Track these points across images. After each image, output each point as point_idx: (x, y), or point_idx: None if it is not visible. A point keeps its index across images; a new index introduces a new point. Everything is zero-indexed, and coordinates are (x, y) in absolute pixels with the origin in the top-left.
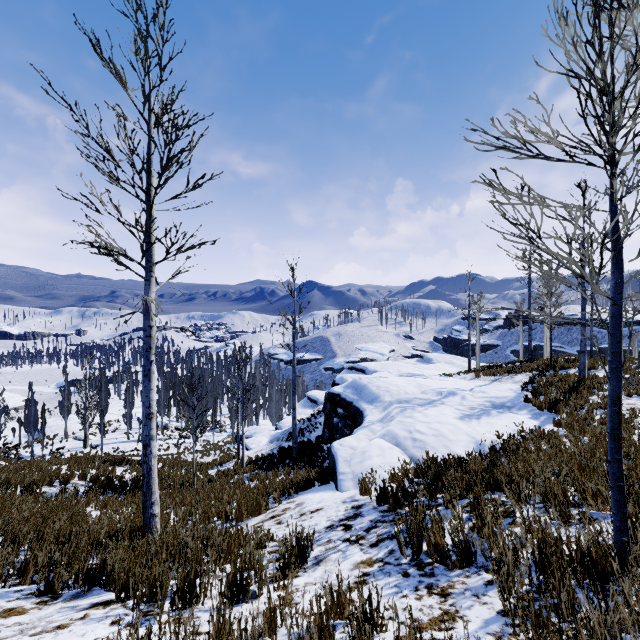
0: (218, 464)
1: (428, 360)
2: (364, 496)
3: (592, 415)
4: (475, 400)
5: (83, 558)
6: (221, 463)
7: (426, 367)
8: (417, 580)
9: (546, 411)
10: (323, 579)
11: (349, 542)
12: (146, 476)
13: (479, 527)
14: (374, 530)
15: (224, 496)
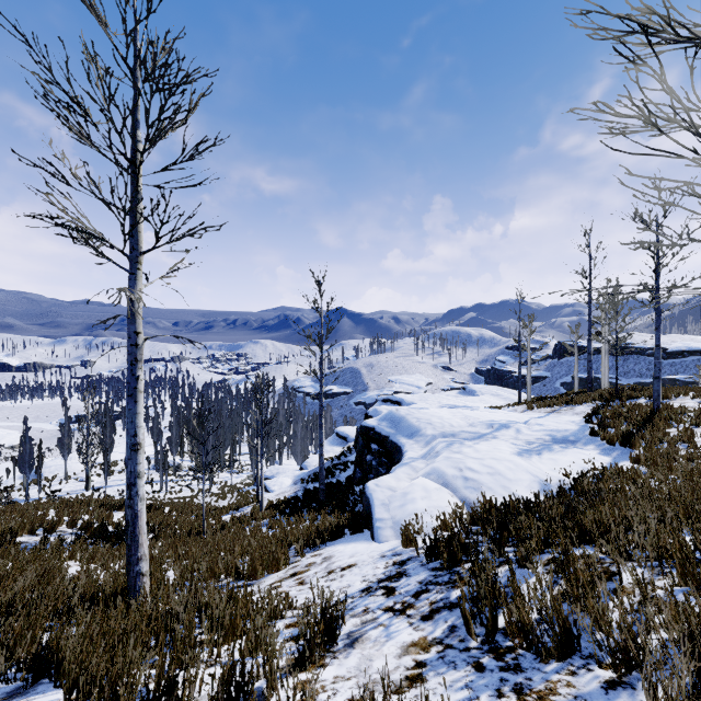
0: (234, 508)
1: (471, 392)
2: (408, 549)
3: (676, 450)
4: (532, 433)
5: (35, 635)
6: (237, 507)
7: (469, 399)
8: (497, 677)
9: (618, 446)
10: (360, 671)
11: (393, 612)
12: (131, 524)
13: (575, 595)
14: (425, 595)
15: (236, 547)
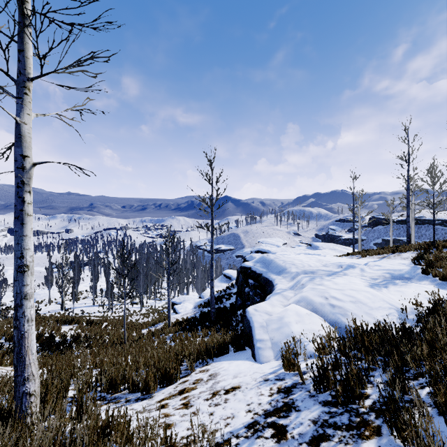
0: (151, 324)
1: (315, 247)
2: (290, 372)
3: None
4: (374, 272)
5: None
6: (154, 324)
7: (315, 252)
8: None
9: None
10: None
11: None
12: (16, 345)
13: None
14: (325, 445)
15: (140, 359)
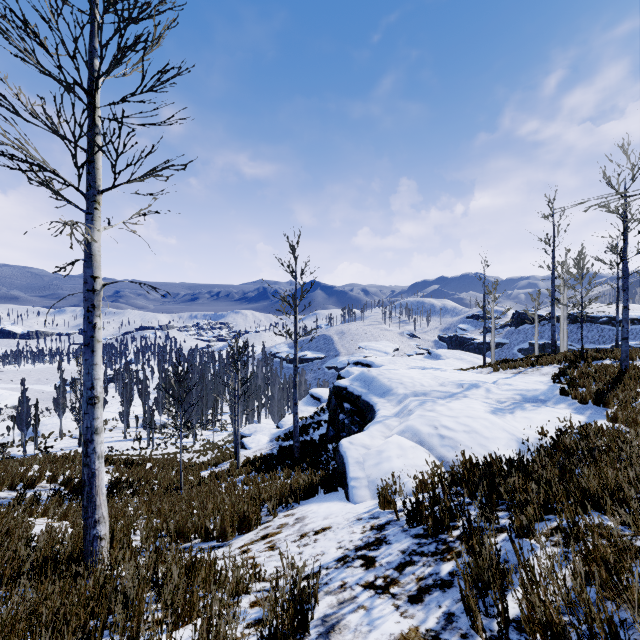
0: (213, 465)
1: (436, 356)
2: (386, 511)
3: None
4: (502, 393)
5: None
6: (216, 463)
7: (435, 363)
8: None
9: (590, 405)
10: None
11: (374, 590)
12: (87, 484)
13: (603, 580)
14: (410, 569)
15: (208, 505)
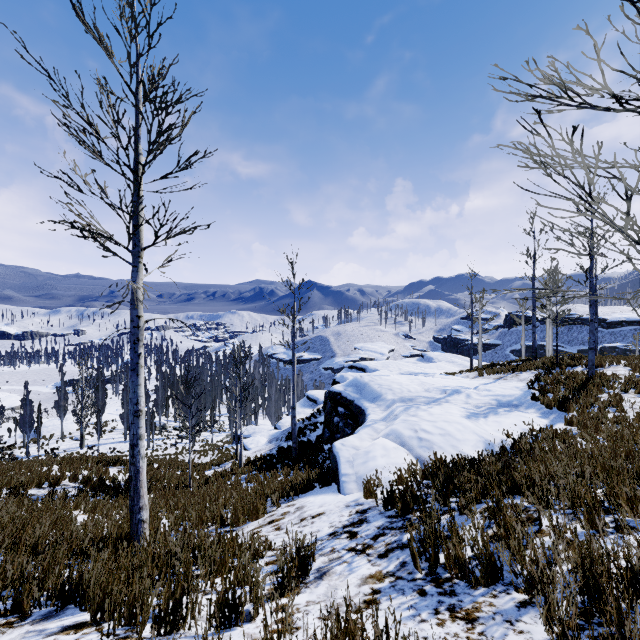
0: (216, 465)
1: (429, 359)
2: (369, 499)
3: (605, 413)
4: (481, 398)
5: (59, 571)
6: (219, 463)
7: (427, 366)
8: (436, 600)
9: (555, 409)
10: (327, 597)
11: (355, 552)
12: (133, 479)
13: (502, 537)
14: (382, 538)
15: (220, 499)
